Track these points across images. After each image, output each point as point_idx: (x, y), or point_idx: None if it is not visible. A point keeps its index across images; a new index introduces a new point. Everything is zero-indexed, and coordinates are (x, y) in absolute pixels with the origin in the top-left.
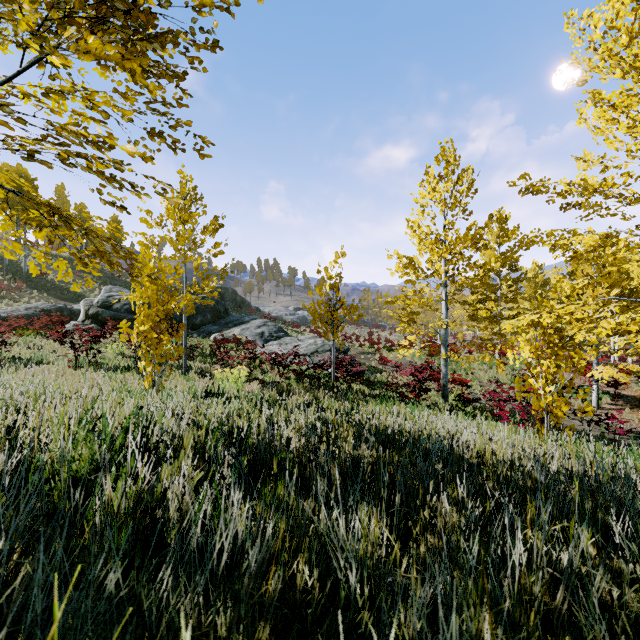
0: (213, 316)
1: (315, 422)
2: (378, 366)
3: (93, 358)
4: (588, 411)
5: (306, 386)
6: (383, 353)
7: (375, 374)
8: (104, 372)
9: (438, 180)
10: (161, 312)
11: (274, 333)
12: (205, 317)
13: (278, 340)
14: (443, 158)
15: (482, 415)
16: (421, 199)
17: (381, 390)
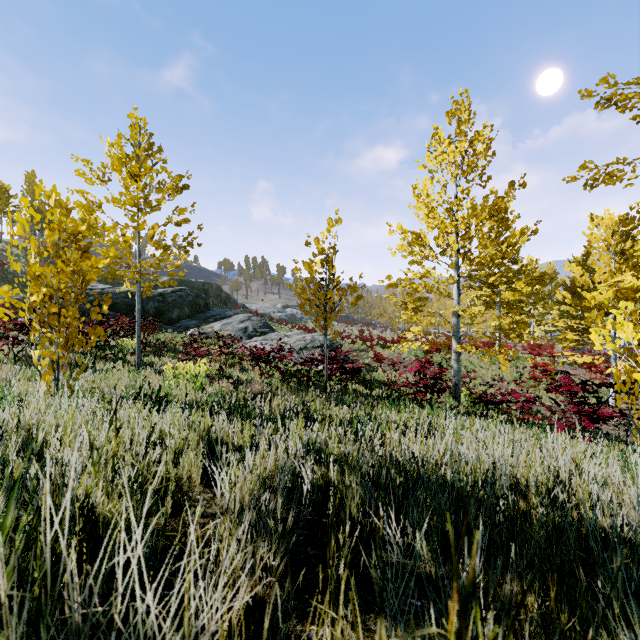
0: (192, 310)
1: (300, 453)
2: (372, 364)
3: (18, 352)
4: (625, 413)
5: (292, 386)
6: (377, 350)
7: (370, 372)
8: (18, 369)
9: (449, 141)
10: (65, 274)
11: (259, 328)
12: (182, 311)
13: (263, 336)
14: (456, 113)
15: (509, 420)
16: (430, 162)
17: (381, 390)
